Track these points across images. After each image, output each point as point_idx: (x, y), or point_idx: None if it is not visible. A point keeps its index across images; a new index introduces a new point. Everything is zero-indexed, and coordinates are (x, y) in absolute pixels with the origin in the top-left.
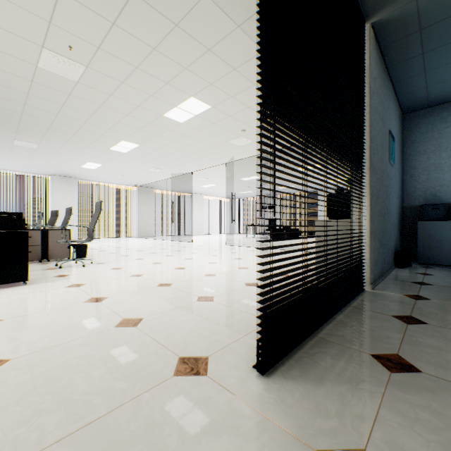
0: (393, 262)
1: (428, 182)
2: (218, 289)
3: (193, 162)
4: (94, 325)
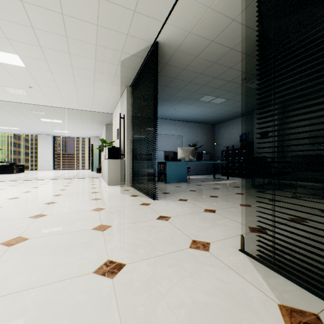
0: None
1: None
2: (89, 196)
3: None
4: (88, 214)
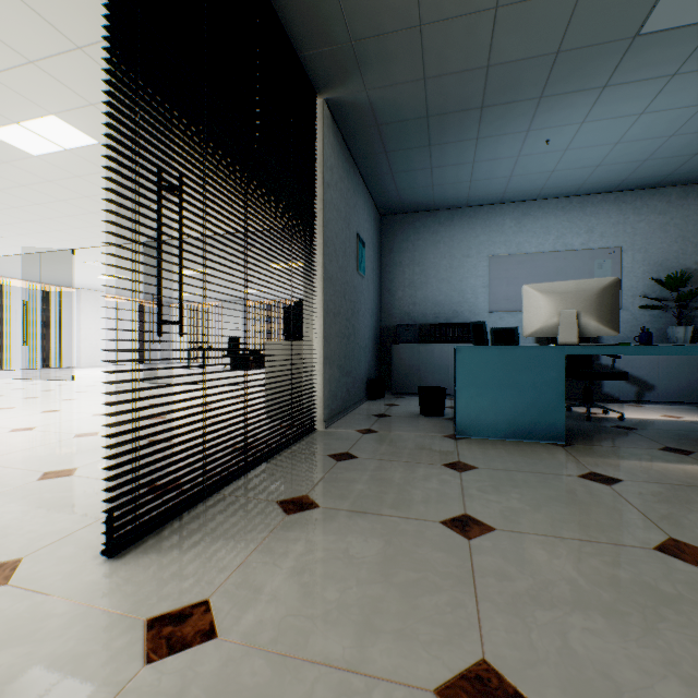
0: (365, 394)
1: (403, 299)
2: (91, 456)
3: (73, 231)
4: None
